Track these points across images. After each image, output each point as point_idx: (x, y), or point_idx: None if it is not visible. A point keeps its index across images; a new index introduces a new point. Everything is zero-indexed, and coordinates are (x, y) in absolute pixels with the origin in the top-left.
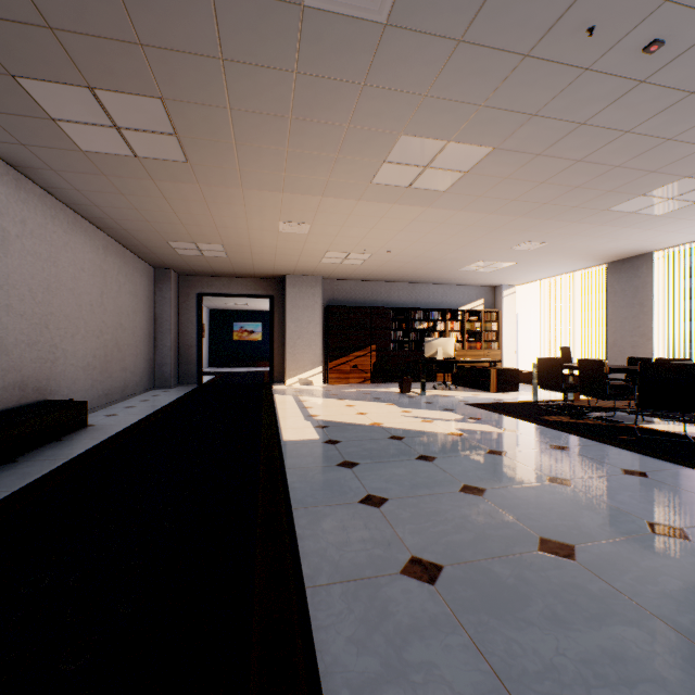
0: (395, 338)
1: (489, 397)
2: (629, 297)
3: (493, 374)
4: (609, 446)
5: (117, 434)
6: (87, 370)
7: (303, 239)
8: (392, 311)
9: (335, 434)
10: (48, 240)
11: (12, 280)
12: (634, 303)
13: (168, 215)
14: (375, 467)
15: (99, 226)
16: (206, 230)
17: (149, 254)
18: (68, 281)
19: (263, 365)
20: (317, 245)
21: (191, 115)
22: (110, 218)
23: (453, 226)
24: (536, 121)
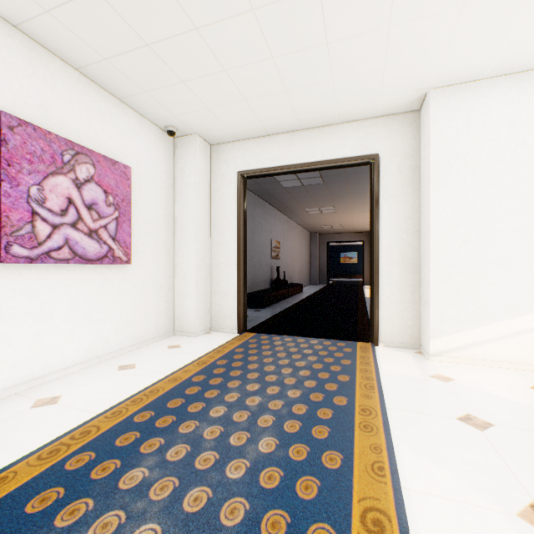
0: None
1: None
2: None
3: None
4: None
5: (314, 293)
6: (297, 275)
7: None
8: None
9: None
10: (292, 235)
11: (288, 249)
12: None
13: (324, 221)
14: None
15: (300, 225)
16: (336, 222)
17: (311, 229)
18: (295, 246)
19: (357, 277)
20: None
21: (340, 207)
22: (305, 223)
23: None
24: None
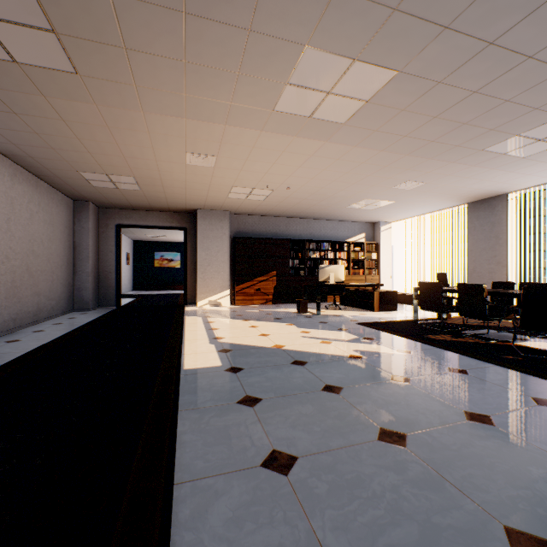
0: (293, 265)
1: (374, 317)
2: (487, 231)
3: (376, 296)
4: (503, 368)
5: (3, 366)
6: None
7: (210, 173)
8: (290, 242)
9: (237, 360)
10: None
11: None
12: (491, 236)
13: (72, 142)
14: (279, 404)
15: (3, 152)
16: (115, 161)
17: (64, 185)
18: None
19: (180, 288)
20: (224, 180)
21: (65, 1)
22: (11, 143)
23: (347, 163)
24: (447, 36)
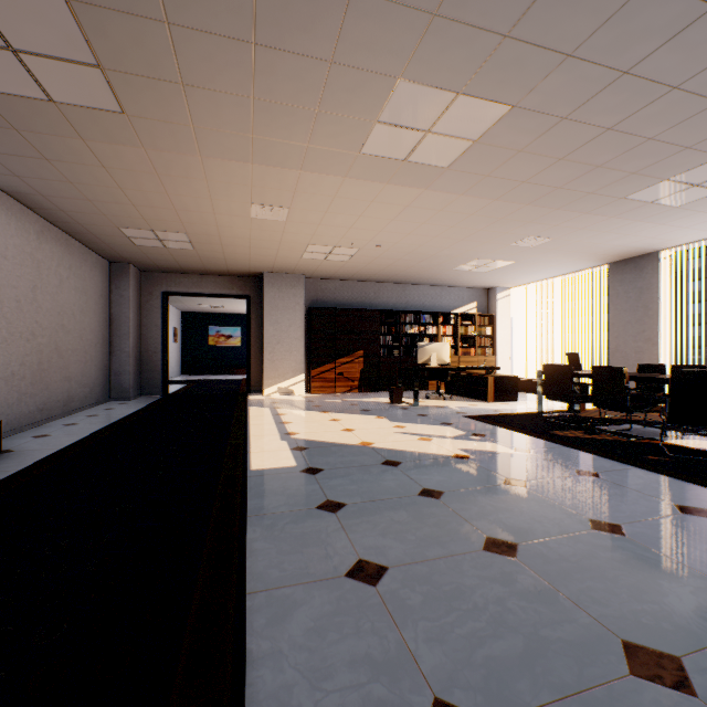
0: (384, 343)
1: (488, 408)
2: (633, 299)
3: (491, 382)
4: (644, 471)
5: (35, 465)
6: (11, 381)
7: (281, 228)
8: (381, 313)
9: (315, 460)
10: None
11: None
12: (638, 306)
13: (113, 192)
14: (366, 510)
15: (28, 205)
16: (164, 214)
17: (100, 244)
18: None
19: (241, 372)
20: (297, 237)
21: (115, 33)
22: (39, 195)
23: (452, 215)
24: (571, 65)
